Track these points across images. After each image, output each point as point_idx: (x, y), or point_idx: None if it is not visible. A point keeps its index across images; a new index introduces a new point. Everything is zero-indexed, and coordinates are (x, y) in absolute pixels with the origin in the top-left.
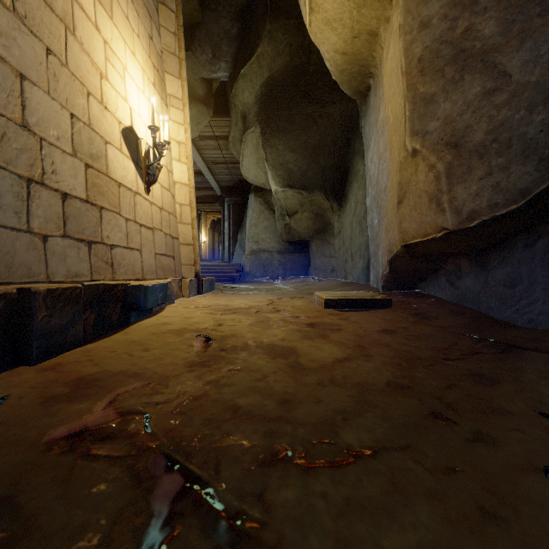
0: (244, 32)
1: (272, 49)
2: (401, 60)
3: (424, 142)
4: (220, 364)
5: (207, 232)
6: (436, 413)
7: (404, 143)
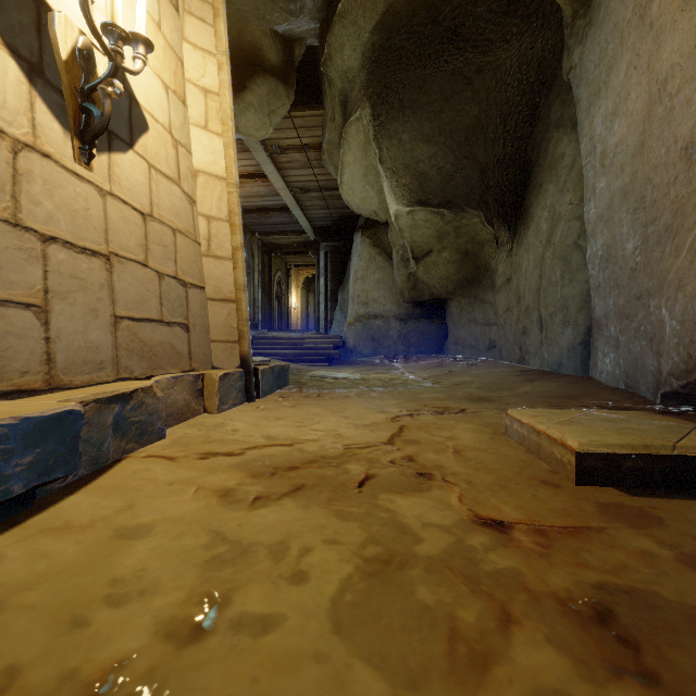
0: None
1: None
2: None
3: None
4: None
5: (299, 294)
6: None
7: None
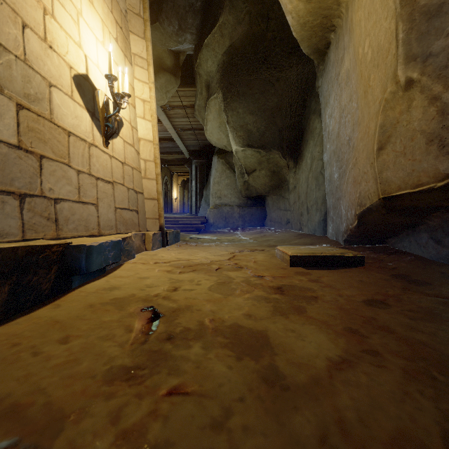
0: (207, 5)
1: (233, 18)
2: None
3: (425, 68)
4: (158, 376)
5: (178, 190)
6: None
7: (394, 74)
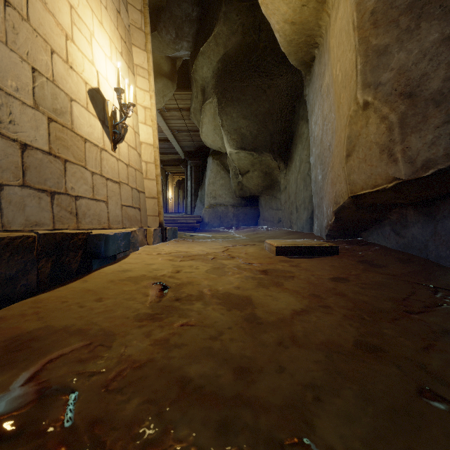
0: (203, 15)
1: (227, 28)
2: (352, 15)
3: (376, 94)
4: (172, 318)
5: (173, 190)
6: (426, 390)
7: (355, 97)
